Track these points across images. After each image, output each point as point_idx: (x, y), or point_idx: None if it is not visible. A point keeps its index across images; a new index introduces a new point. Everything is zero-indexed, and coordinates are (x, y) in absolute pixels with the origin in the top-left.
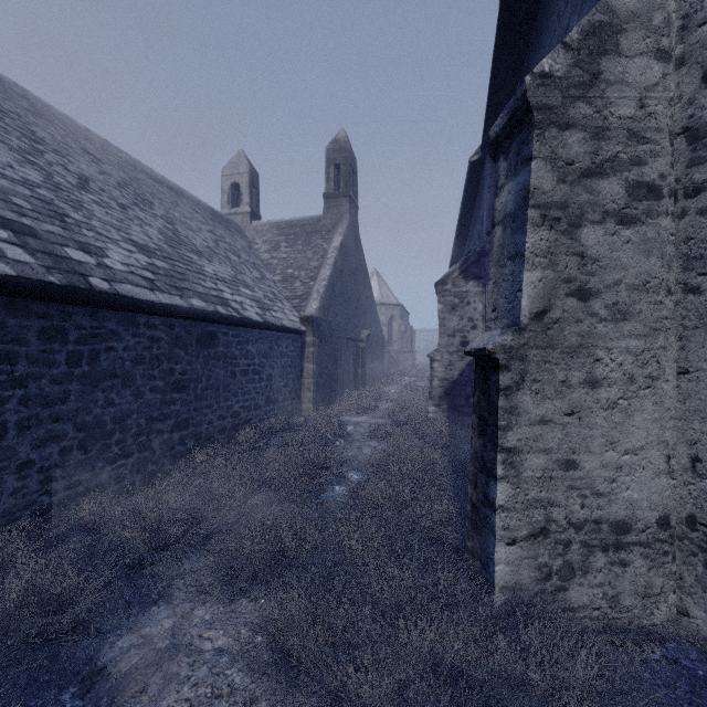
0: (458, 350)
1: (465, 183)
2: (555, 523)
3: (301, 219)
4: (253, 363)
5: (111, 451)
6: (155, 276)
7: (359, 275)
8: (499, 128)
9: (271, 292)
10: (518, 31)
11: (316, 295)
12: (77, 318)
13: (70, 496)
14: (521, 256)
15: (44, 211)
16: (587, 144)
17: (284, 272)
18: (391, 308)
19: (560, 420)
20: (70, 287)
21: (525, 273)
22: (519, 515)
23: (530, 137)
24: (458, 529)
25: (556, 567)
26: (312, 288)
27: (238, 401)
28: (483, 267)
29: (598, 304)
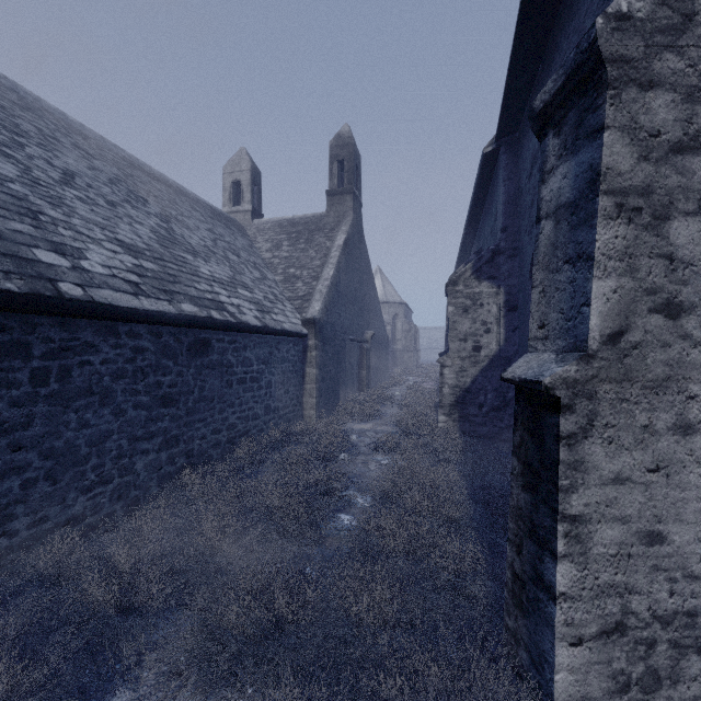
0: (471, 356)
1: (477, 177)
2: (634, 615)
3: (303, 217)
4: (251, 371)
5: (85, 478)
6: (141, 279)
7: (363, 274)
8: (550, 95)
9: (271, 293)
10: (545, 2)
11: (319, 296)
12: (44, 330)
13: (34, 535)
14: (588, 259)
15: (14, 208)
16: (677, 108)
17: (286, 271)
18: (395, 307)
19: (641, 478)
20: (32, 295)
21: (594, 281)
22: (587, 605)
23: (600, 100)
24: (488, 585)
25: (636, 675)
26: (314, 289)
27: (234, 412)
28: (497, 267)
29: (691, 322)
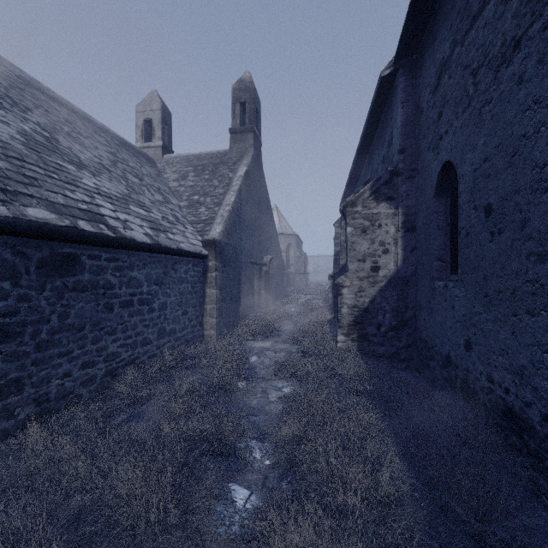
0: (369, 276)
1: (370, 107)
2: None
3: (209, 153)
4: (140, 292)
5: None
6: None
7: (263, 205)
8: None
9: (173, 215)
10: None
11: (220, 219)
12: None
13: None
14: None
15: None
16: None
17: (190, 198)
18: (289, 237)
19: None
20: None
21: None
22: None
23: None
24: None
25: None
26: (216, 213)
27: (116, 339)
28: (395, 188)
29: None
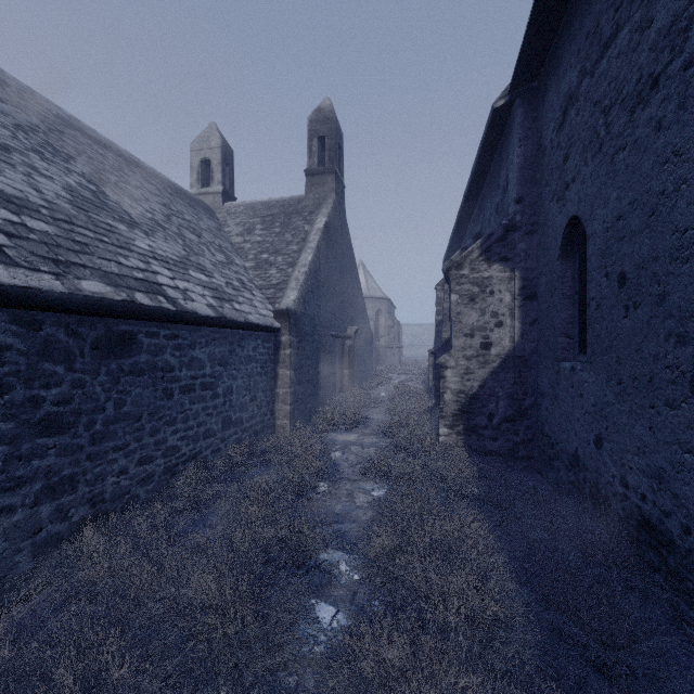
0: (479, 354)
1: (481, 144)
2: None
3: (279, 199)
4: (202, 375)
5: None
6: (11, 241)
7: (346, 264)
8: None
9: (238, 279)
10: None
11: (294, 284)
12: None
13: None
14: None
15: None
16: None
17: (258, 257)
18: (378, 302)
19: None
20: None
21: None
22: None
23: None
24: None
25: None
26: (290, 276)
27: (175, 431)
28: (511, 246)
29: None
